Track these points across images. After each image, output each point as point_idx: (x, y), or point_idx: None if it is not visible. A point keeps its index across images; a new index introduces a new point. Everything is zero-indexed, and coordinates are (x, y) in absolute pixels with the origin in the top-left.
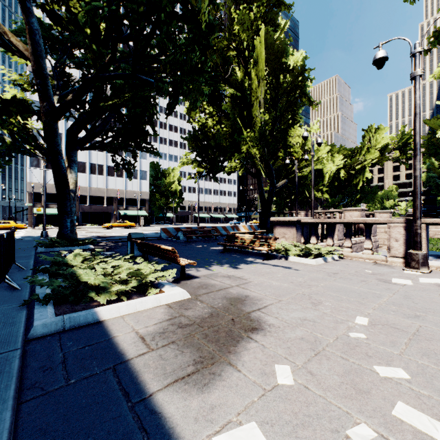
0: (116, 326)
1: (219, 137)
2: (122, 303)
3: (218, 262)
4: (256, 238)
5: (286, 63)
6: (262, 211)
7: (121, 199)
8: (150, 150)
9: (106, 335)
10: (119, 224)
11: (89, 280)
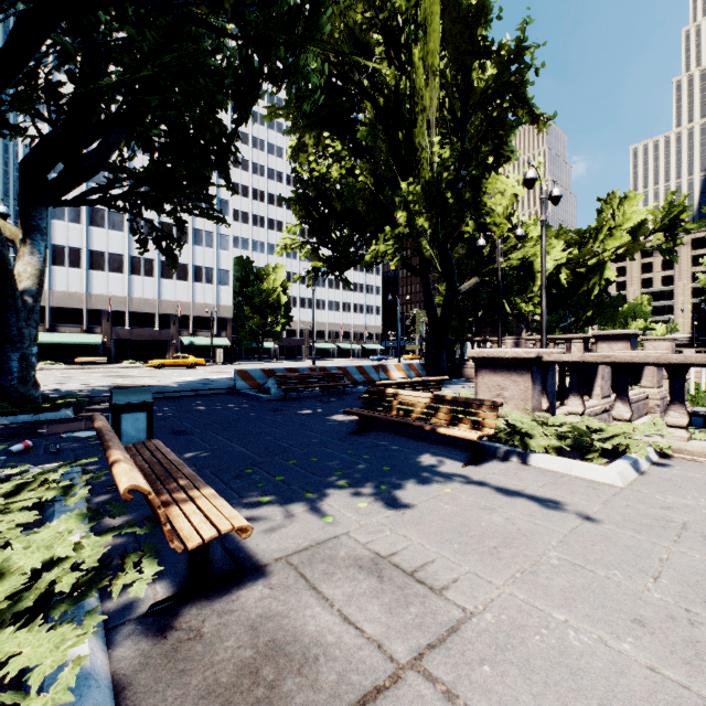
0: None
1: (351, 196)
2: None
3: (344, 472)
4: (439, 403)
5: (485, 38)
6: (432, 337)
7: (184, 317)
8: (208, 213)
9: None
10: (177, 361)
11: None
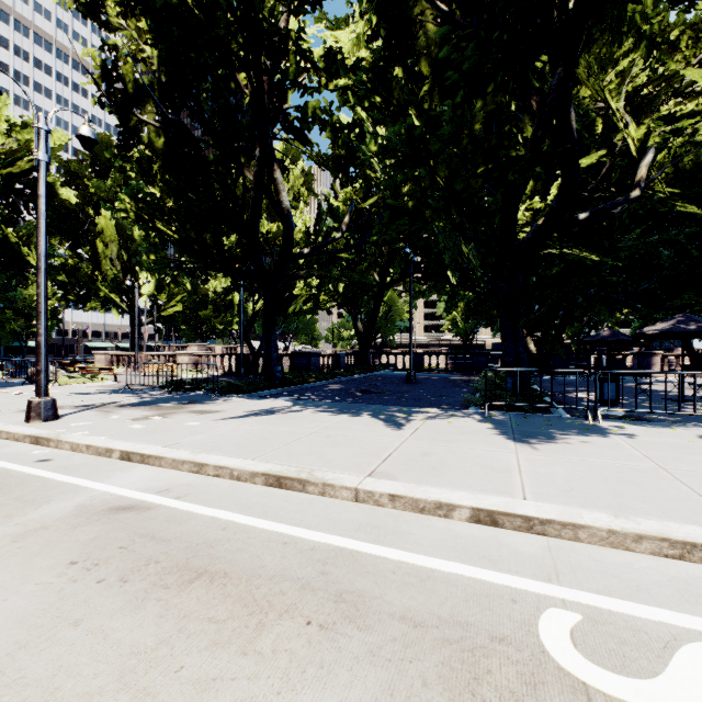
0: None
1: (81, 276)
2: None
3: None
4: (72, 363)
5: (131, 237)
6: (132, 344)
7: None
8: None
9: None
10: None
11: None
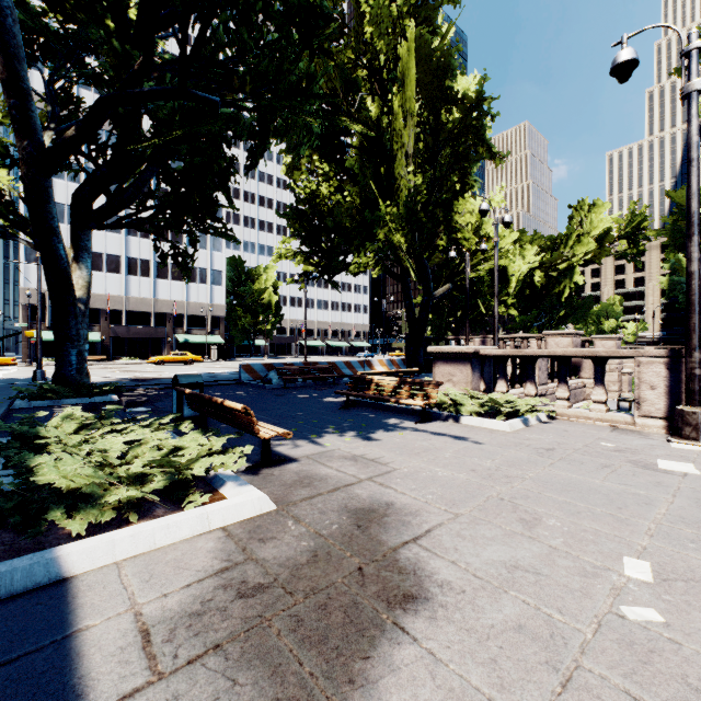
0: (95, 596)
1: (340, 212)
2: (122, 531)
3: (336, 427)
4: (402, 384)
5: (451, 88)
6: (411, 336)
7: (179, 316)
8: (220, 232)
9: (62, 626)
10: (175, 358)
11: (55, 481)
